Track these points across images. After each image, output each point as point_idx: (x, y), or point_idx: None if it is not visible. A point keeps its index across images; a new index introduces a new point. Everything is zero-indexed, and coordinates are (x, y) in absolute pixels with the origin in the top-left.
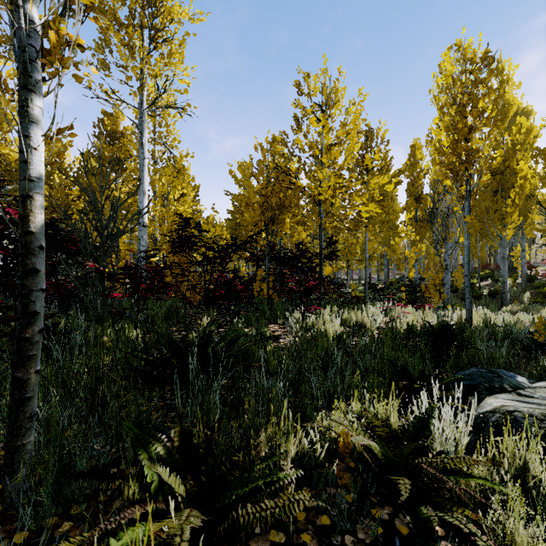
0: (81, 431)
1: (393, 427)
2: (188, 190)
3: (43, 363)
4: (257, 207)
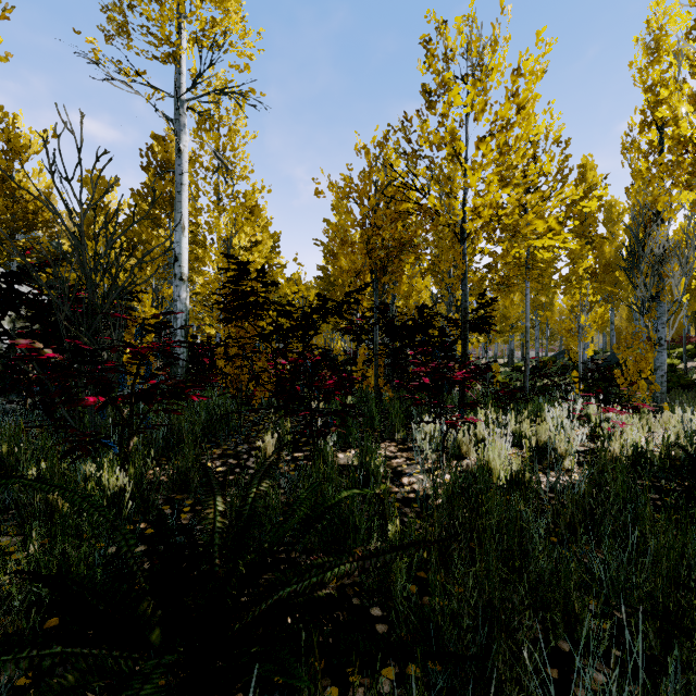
0: None
1: None
2: (264, 238)
3: None
4: (359, 246)
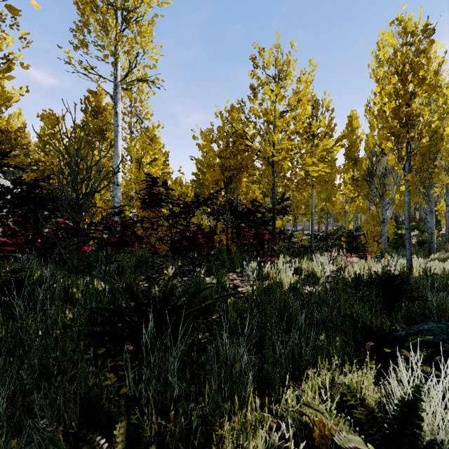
0: (26, 406)
1: (369, 403)
2: (159, 156)
3: (5, 320)
4: (217, 168)
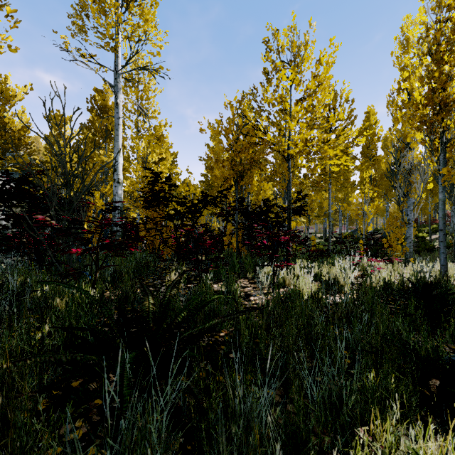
0: None
1: None
2: (167, 156)
3: None
4: (226, 163)
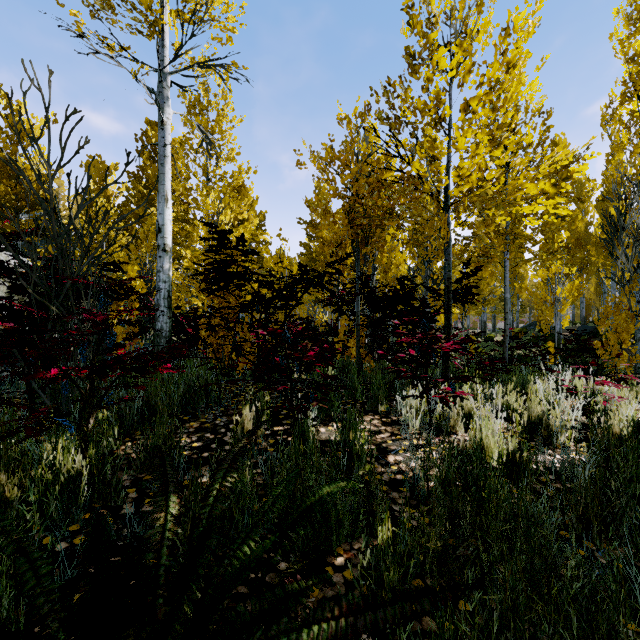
0: None
1: None
2: (251, 216)
3: None
4: (341, 215)
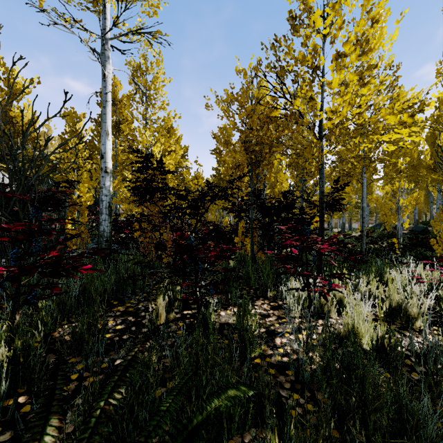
0: None
1: None
2: (177, 149)
3: None
4: (238, 143)
